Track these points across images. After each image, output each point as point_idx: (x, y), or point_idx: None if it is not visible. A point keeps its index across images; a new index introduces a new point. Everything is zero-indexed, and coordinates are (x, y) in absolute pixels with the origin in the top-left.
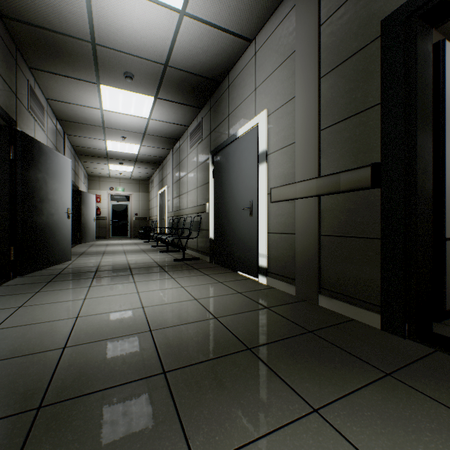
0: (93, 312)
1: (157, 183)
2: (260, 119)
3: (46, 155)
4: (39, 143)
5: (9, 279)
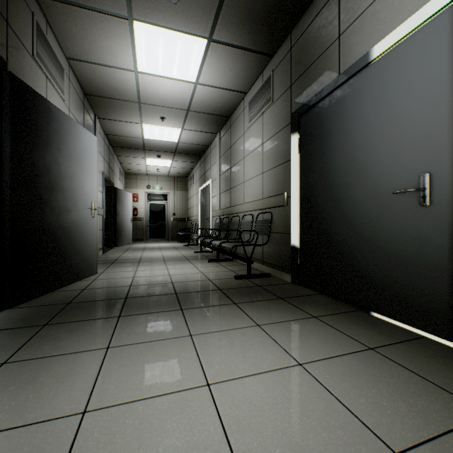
0: None
1: (198, 179)
2: None
3: (56, 121)
4: (45, 100)
5: None
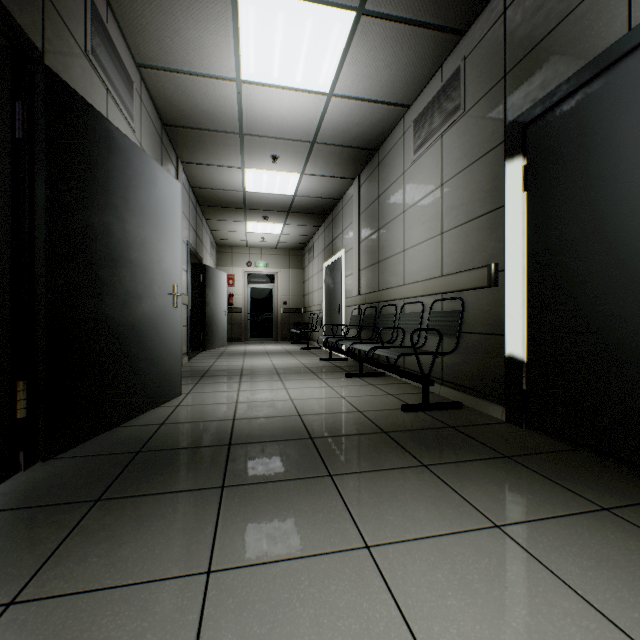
0: None
1: (321, 250)
2: None
3: (120, 154)
4: (102, 119)
5: (10, 473)
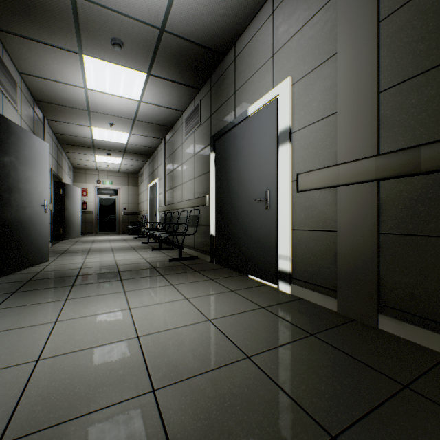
0: (64, 348)
1: (147, 176)
2: (281, 89)
3: (15, 135)
4: (6, 119)
5: None
